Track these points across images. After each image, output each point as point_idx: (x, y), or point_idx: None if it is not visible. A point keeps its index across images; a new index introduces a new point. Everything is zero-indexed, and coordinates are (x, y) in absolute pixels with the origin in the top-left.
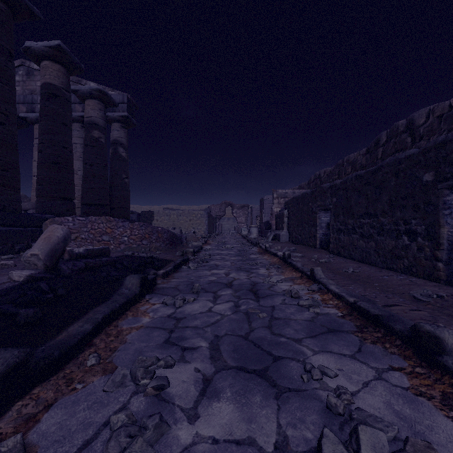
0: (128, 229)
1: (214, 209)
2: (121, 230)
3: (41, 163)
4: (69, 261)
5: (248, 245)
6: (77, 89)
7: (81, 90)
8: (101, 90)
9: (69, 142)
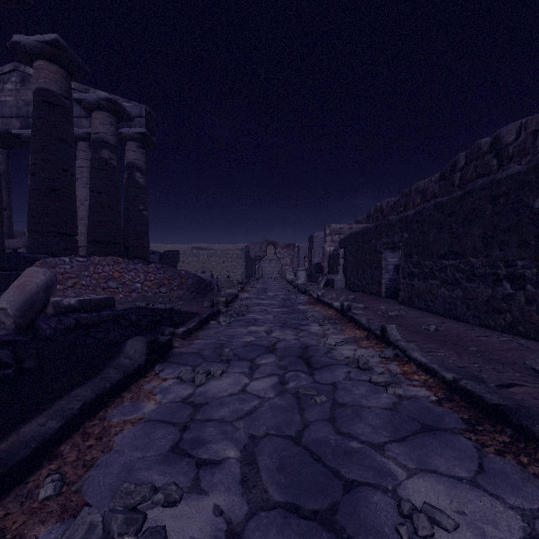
0: (141, 273)
1: (253, 248)
2: (132, 274)
3: (33, 190)
4: (52, 317)
5: (295, 292)
6: (82, 98)
7: (86, 100)
8: (112, 100)
9: (69, 163)
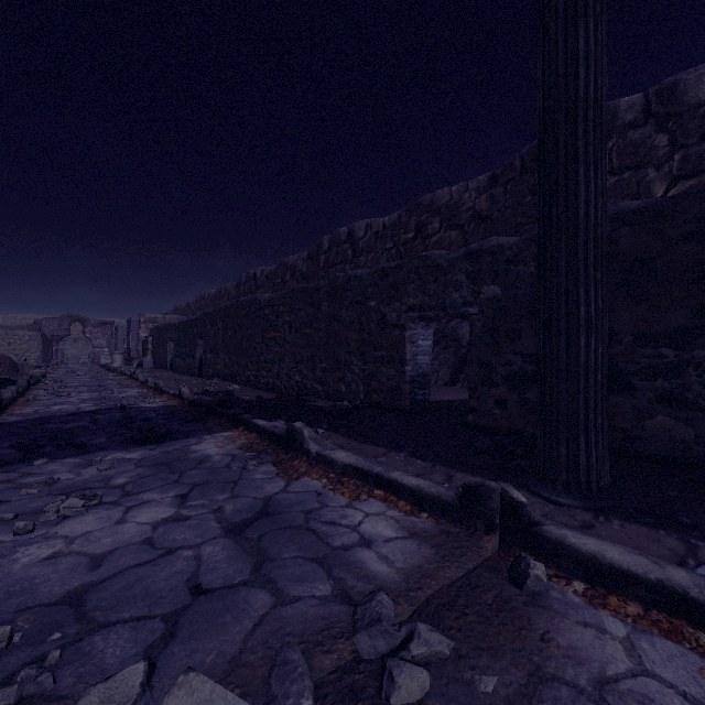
0: None
1: (49, 325)
2: None
3: None
4: None
5: (106, 372)
6: None
7: None
8: None
9: None
